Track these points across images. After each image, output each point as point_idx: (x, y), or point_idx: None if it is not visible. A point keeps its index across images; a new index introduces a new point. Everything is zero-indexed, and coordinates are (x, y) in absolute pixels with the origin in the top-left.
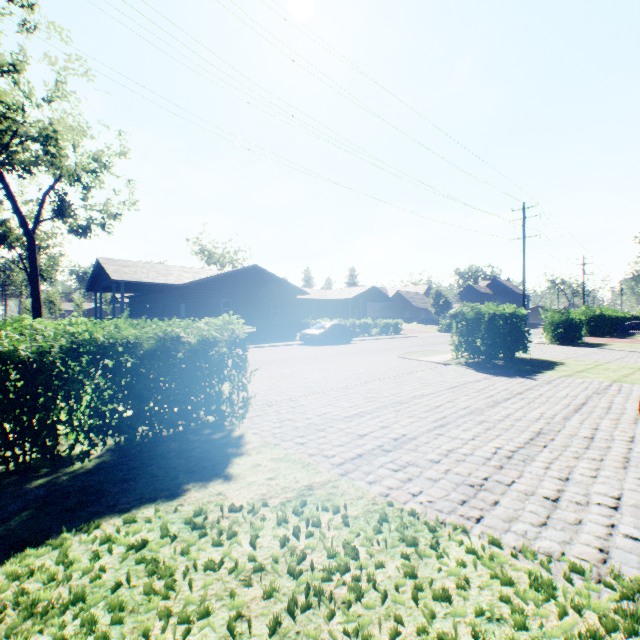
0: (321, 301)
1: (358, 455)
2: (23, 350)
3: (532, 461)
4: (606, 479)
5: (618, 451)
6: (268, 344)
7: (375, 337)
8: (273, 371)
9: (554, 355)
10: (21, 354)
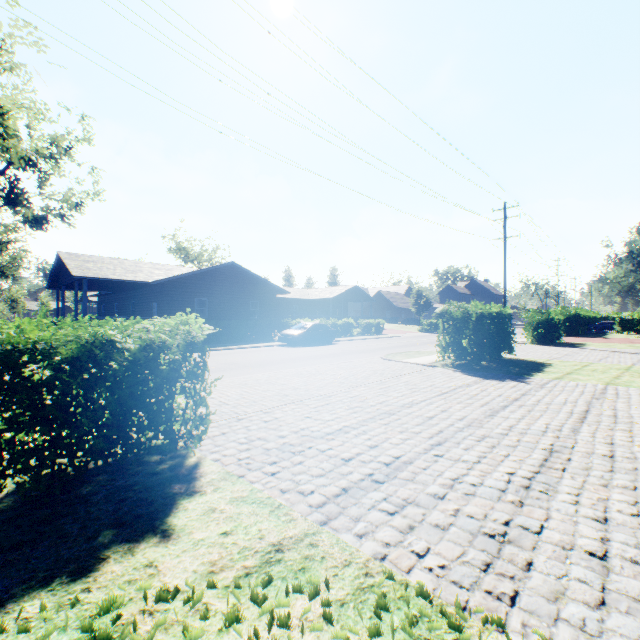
0: (302, 301)
1: (343, 490)
2: None
3: (556, 493)
4: None
5: None
6: (245, 345)
7: (357, 337)
8: (247, 376)
9: (538, 355)
10: None
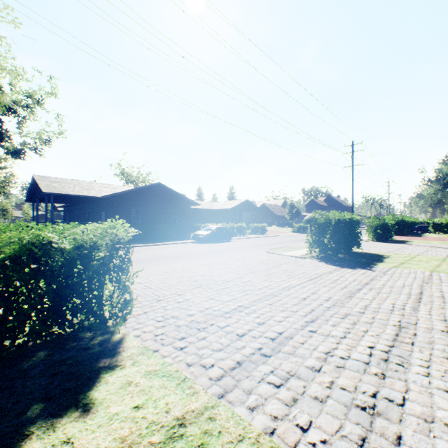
0: (209, 210)
1: (237, 363)
2: None
3: (410, 365)
4: None
5: None
6: (168, 242)
7: (248, 236)
8: (168, 265)
9: (378, 249)
10: None
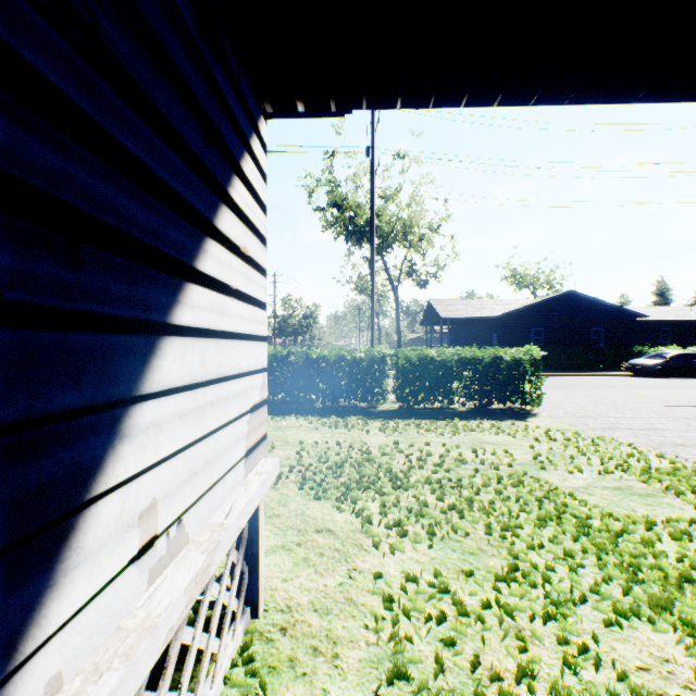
0: (677, 323)
1: (607, 427)
2: (444, 360)
3: None
4: None
5: None
6: (582, 373)
7: None
8: (574, 391)
9: None
10: (444, 361)
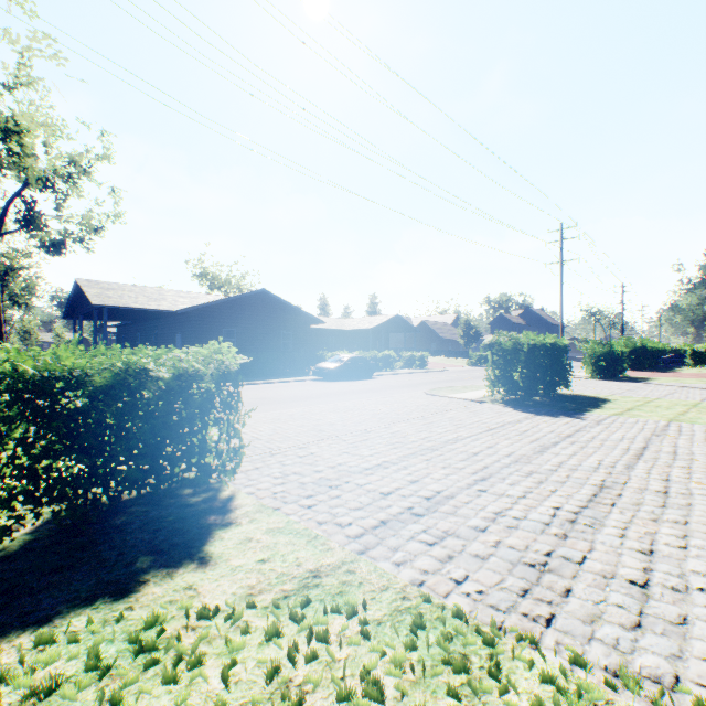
0: (339, 331)
1: (381, 522)
2: None
3: (602, 526)
4: (700, 551)
5: (702, 510)
6: (277, 380)
7: (399, 371)
8: (280, 411)
9: (598, 391)
10: None
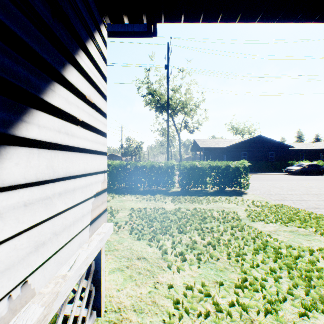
0: (307, 150)
1: (281, 199)
2: (202, 167)
3: None
4: None
5: None
6: (265, 173)
7: None
8: (263, 182)
9: None
10: (202, 167)
